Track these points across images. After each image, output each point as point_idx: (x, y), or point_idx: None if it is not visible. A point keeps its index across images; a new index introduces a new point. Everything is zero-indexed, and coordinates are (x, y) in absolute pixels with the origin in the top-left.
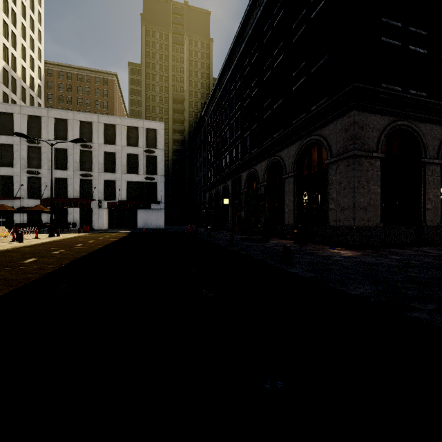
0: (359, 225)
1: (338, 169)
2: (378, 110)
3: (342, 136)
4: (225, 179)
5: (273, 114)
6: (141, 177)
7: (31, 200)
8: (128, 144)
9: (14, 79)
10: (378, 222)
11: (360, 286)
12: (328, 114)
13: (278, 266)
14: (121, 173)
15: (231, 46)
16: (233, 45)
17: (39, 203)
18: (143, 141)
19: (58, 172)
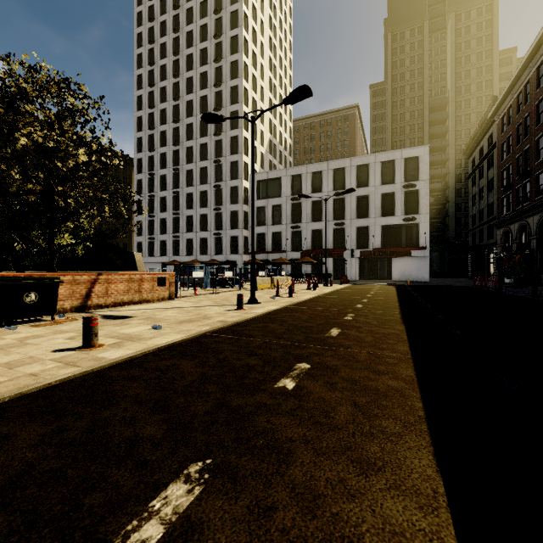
0: None
1: None
2: None
3: None
4: None
5: None
6: (398, 218)
7: (294, 253)
8: (382, 183)
9: (274, 146)
10: None
11: None
12: None
13: None
14: (375, 217)
15: None
16: None
17: (300, 255)
18: (400, 175)
19: (314, 224)
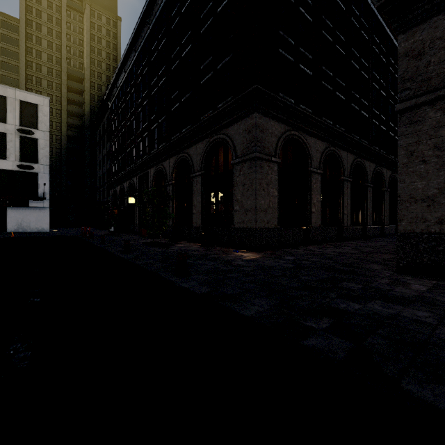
0: (260, 227)
1: (242, 170)
2: (276, 117)
3: (245, 137)
4: (131, 175)
5: (181, 107)
6: (11, 164)
7: None
8: None
9: None
10: (276, 224)
11: (255, 302)
12: (233, 113)
13: (170, 280)
14: None
15: (136, 24)
16: (138, 23)
17: None
18: (15, 116)
19: None
